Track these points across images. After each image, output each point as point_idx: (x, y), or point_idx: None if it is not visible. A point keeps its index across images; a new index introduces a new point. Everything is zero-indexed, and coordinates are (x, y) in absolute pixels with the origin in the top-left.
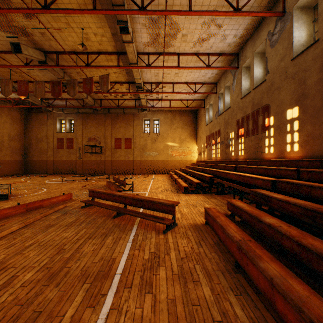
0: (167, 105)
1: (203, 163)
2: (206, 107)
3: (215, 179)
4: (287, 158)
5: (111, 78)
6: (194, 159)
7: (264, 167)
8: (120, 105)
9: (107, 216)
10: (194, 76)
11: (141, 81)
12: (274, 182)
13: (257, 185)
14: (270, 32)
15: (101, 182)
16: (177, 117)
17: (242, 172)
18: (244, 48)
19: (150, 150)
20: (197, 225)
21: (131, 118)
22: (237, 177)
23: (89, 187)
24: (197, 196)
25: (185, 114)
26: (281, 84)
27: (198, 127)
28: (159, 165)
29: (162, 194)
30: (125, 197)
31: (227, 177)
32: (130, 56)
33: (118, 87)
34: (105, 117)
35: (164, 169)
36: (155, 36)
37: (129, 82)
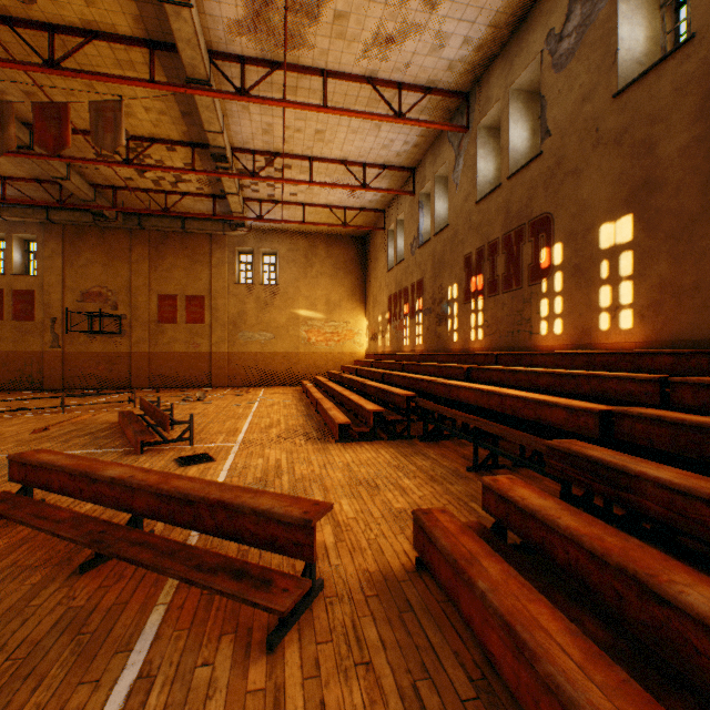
0: (296, 217)
1: (381, 359)
2: (388, 229)
3: (419, 401)
4: (601, 347)
5: (139, 127)
6: (361, 350)
7: (554, 370)
8: (171, 207)
9: (58, 563)
10: (363, 145)
11: (224, 141)
12: (604, 416)
13: (548, 423)
14: (553, 33)
15: (107, 415)
16: (322, 249)
17: (484, 382)
18: (483, 80)
19: (255, 327)
20: (391, 578)
21: (205, 245)
22: (485, 398)
23: (57, 434)
24: (376, 449)
25: (340, 244)
26: (585, 160)
27: (370, 276)
28: (276, 365)
29: (278, 448)
30: (132, 486)
31: (454, 398)
32: (186, 53)
33: (162, 156)
34: (132, 238)
35: (290, 375)
36: (259, 2)
37: (192, 142)
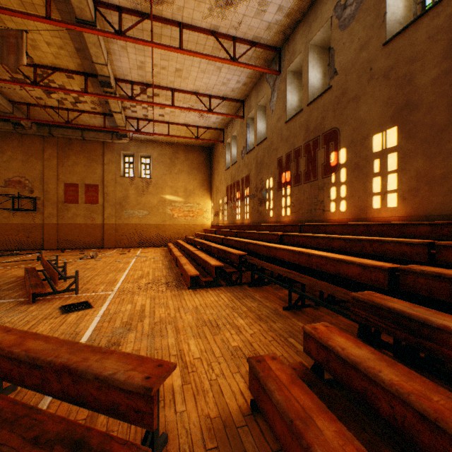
0: (164, 132)
1: (222, 228)
2: (226, 141)
3: (248, 258)
4: (374, 220)
5: (44, 57)
6: (208, 223)
7: (345, 236)
8: (72, 120)
9: None
10: (209, 82)
11: (108, 71)
12: (390, 272)
13: (346, 276)
14: (340, 3)
15: (17, 271)
16: (182, 155)
17: (292, 244)
18: (290, 39)
19: (135, 206)
20: (230, 424)
21: (99, 149)
22: (296, 256)
23: None
24: (217, 293)
25: (194, 152)
26: (362, 90)
27: (214, 174)
28: (150, 233)
29: (145, 295)
30: None
31: (273, 256)
32: None
33: (63, 81)
34: (44, 143)
35: (160, 239)
36: None
37: (86, 72)
